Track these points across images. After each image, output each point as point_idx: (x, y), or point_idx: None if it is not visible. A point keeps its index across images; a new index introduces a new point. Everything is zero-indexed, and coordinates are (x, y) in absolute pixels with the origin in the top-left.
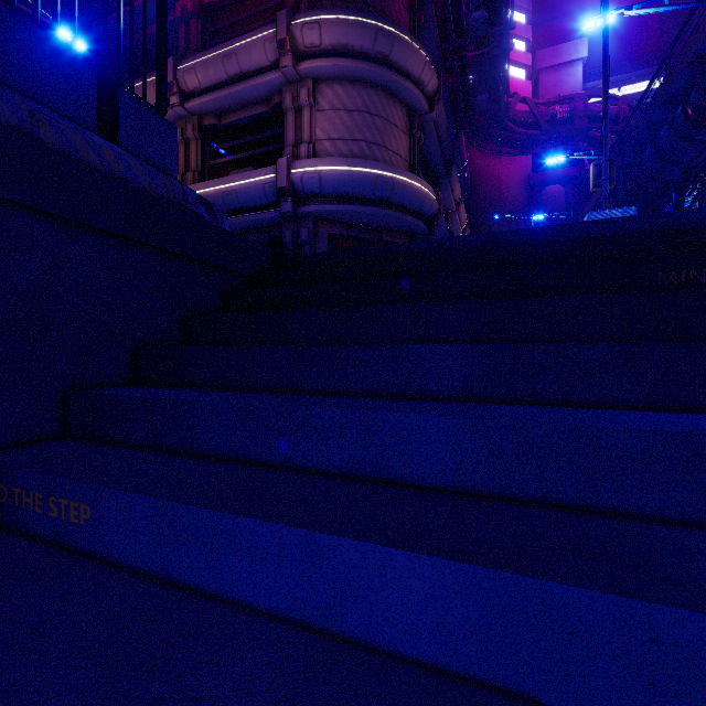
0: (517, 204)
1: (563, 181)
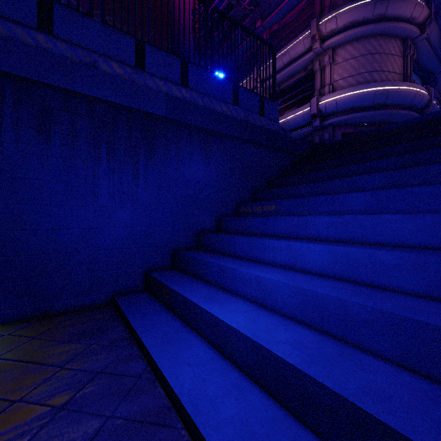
0: None
1: None
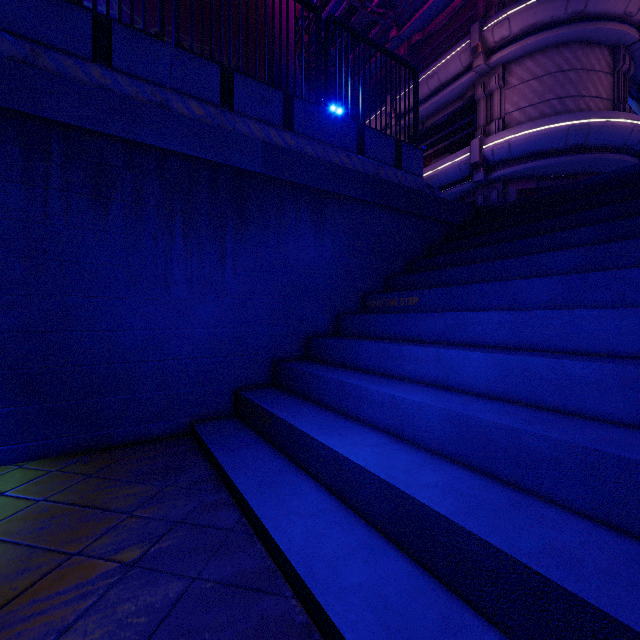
0: None
1: None
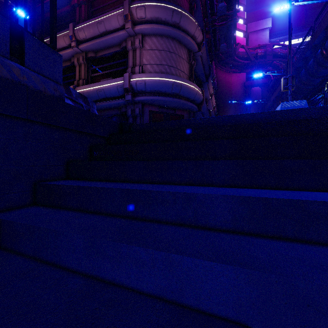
0: (239, 96)
1: (260, 85)
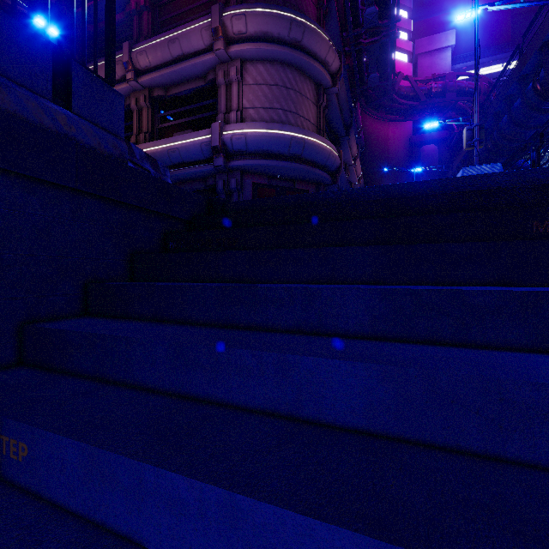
0: (401, 159)
1: (436, 141)
